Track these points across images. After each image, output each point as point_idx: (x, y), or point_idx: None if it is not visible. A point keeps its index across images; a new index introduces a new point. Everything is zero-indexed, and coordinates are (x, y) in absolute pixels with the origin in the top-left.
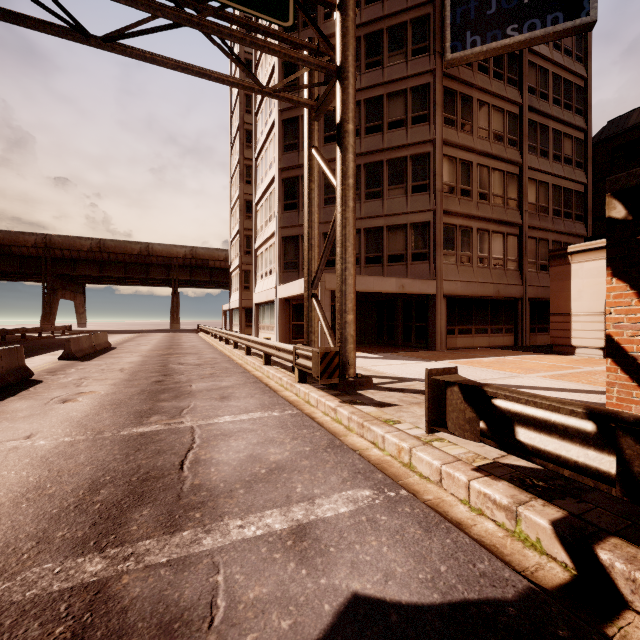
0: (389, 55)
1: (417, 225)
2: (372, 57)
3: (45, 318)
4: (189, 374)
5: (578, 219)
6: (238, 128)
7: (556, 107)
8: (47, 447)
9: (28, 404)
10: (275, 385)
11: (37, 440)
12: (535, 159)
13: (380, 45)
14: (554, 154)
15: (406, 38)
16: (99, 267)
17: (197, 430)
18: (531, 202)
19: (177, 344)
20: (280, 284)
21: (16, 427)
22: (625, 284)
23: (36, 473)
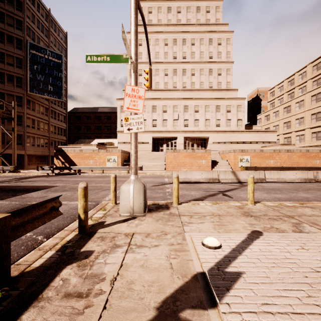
0: (7, 82)
1: (18, 134)
2: (0, 79)
3: None
4: None
5: (64, 135)
6: None
7: (58, 107)
8: None
9: None
10: None
11: None
12: (53, 120)
13: (3, 77)
14: (58, 119)
15: (14, 80)
16: None
17: (0, 176)
18: (52, 131)
19: None
20: None
21: None
22: (55, 158)
23: None
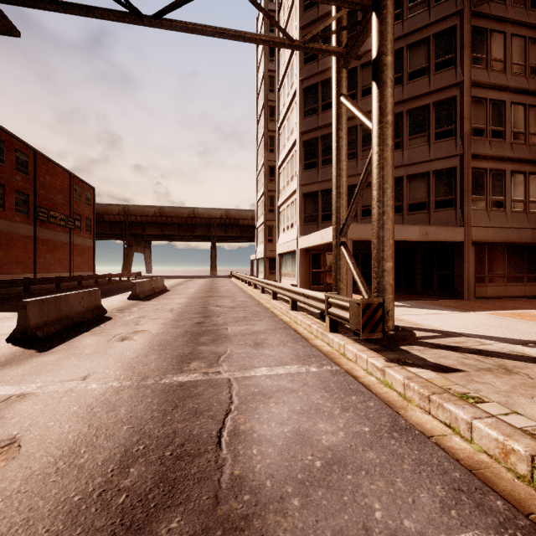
0: (409, 7)
1: (441, 172)
2: None
3: (125, 266)
4: (225, 316)
5: None
6: (263, 106)
7: None
8: (96, 392)
9: (95, 340)
10: (304, 332)
11: (90, 382)
12: None
13: None
14: None
15: None
16: (160, 228)
17: (234, 384)
18: None
19: (215, 288)
20: (301, 236)
21: (79, 365)
22: None
23: (77, 428)
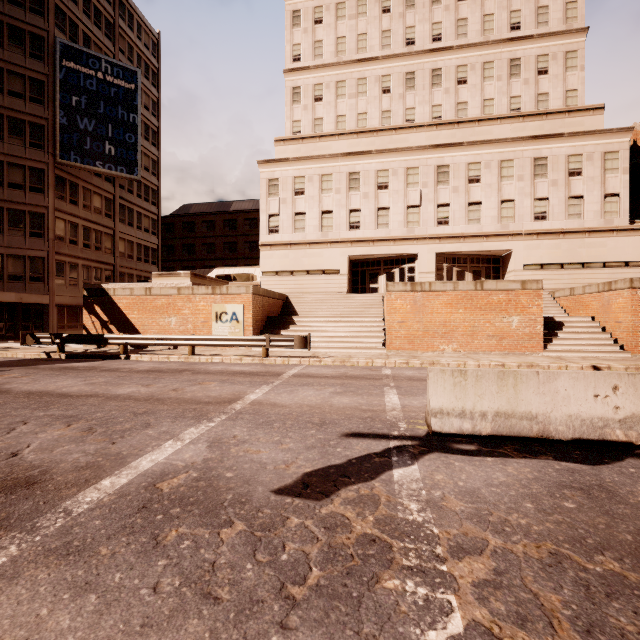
0: (10, 136)
1: (35, 258)
2: None
3: None
4: None
5: (154, 264)
6: None
7: (139, 199)
8: None
9: None
10: None
11: None
12: (125, 227)
13: (1, 125)
14: (138, 225)
15: (25, 131)
16: None
17: None
18: (122, 251)
19: None
20: None
21: None
22: (87, 311)
23: None
